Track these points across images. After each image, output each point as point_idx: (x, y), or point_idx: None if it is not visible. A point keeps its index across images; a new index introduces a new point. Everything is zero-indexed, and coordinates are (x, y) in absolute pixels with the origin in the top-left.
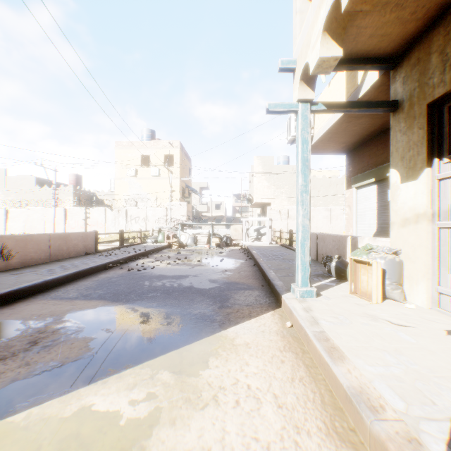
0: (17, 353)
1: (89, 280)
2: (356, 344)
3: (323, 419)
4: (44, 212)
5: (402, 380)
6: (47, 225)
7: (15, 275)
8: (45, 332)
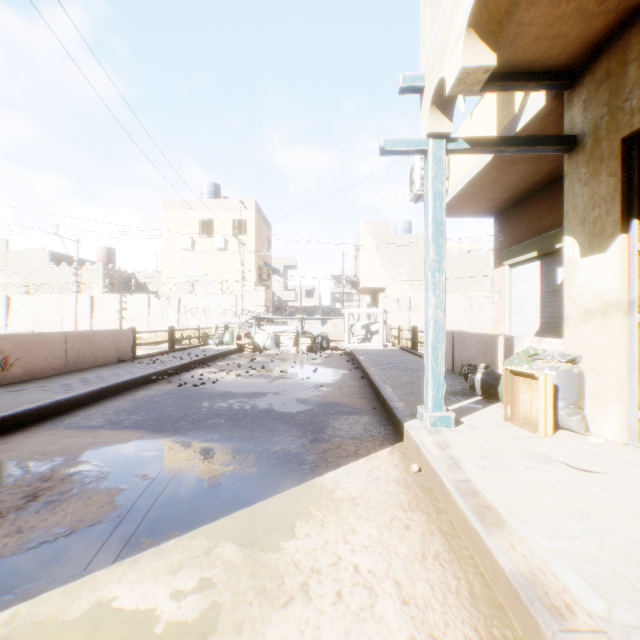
0: (6, 513)
1: (122, 399)
2: (519, 502)
3: (474, 624)
4: (62, 301)
5: (596, 561)
6: (66, 319)
7: (13, 392)
8: (51, 480)
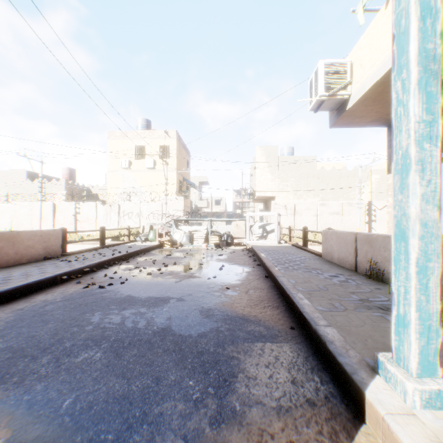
0: None
1: (10, 308)
2: None
3: None
4: (32, 207)
5: None
6: (35, 221)
7: None
8: None
